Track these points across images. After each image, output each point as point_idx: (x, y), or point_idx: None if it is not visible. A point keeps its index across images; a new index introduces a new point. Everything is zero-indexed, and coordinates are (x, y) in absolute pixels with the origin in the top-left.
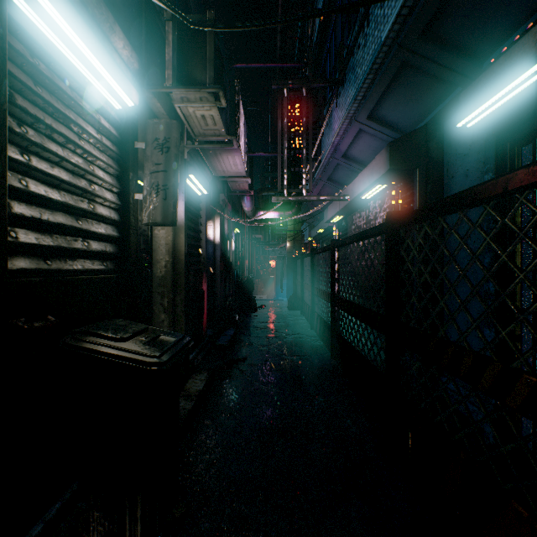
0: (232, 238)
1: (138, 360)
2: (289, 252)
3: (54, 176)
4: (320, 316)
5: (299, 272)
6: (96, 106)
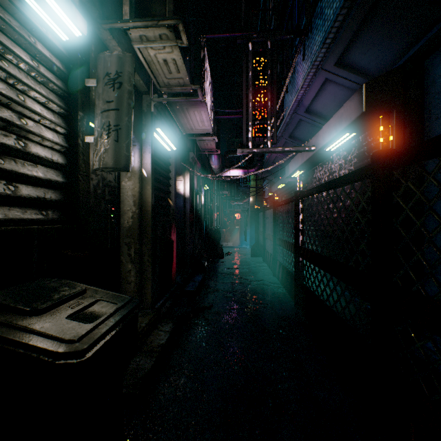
0: (201, 193)
1: (43, 349)
2: (251, 206)
3: None
4: (283, 265)
5: (261, 223)
6: (29, 26)
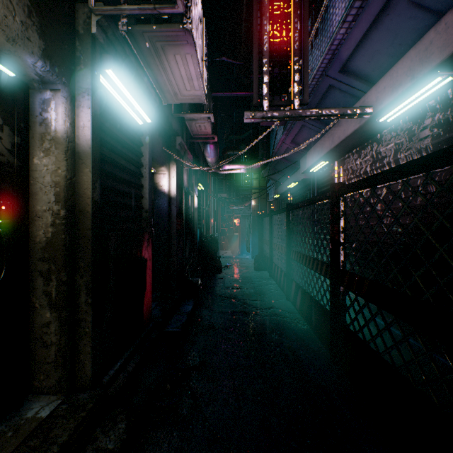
0: (193, 193)
1: None
2: (254, 211)
3: None
4: (303, 289)
5: (266, 230)
6: None
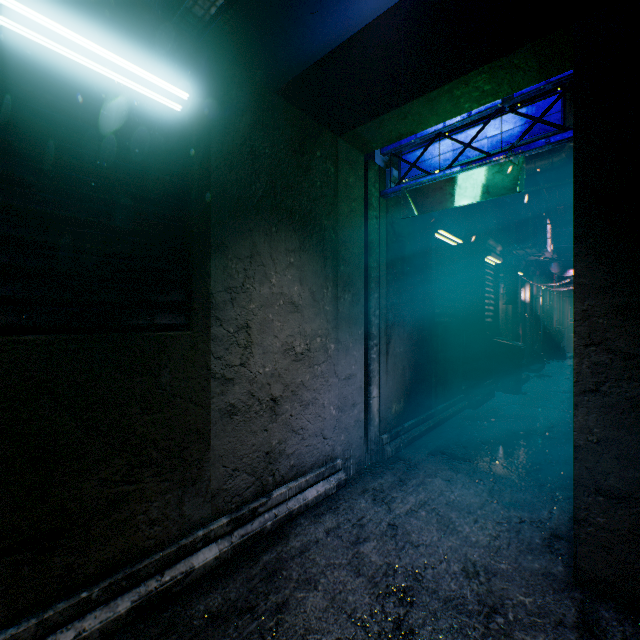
0: (538, 297)
1: (513, 345)
2: None
3: (486, 297)
4: None
5: None
6: (490, 269)
